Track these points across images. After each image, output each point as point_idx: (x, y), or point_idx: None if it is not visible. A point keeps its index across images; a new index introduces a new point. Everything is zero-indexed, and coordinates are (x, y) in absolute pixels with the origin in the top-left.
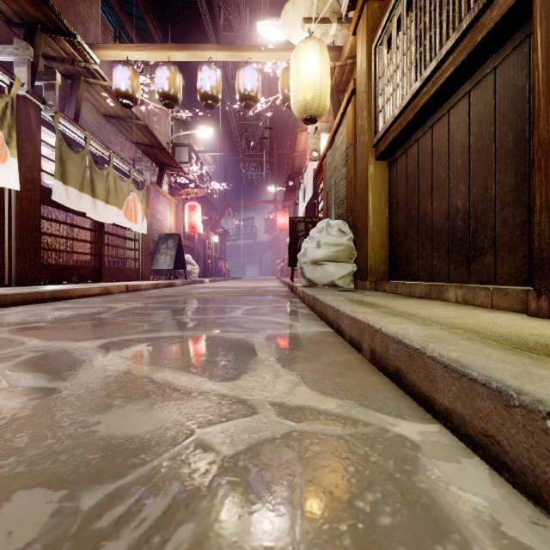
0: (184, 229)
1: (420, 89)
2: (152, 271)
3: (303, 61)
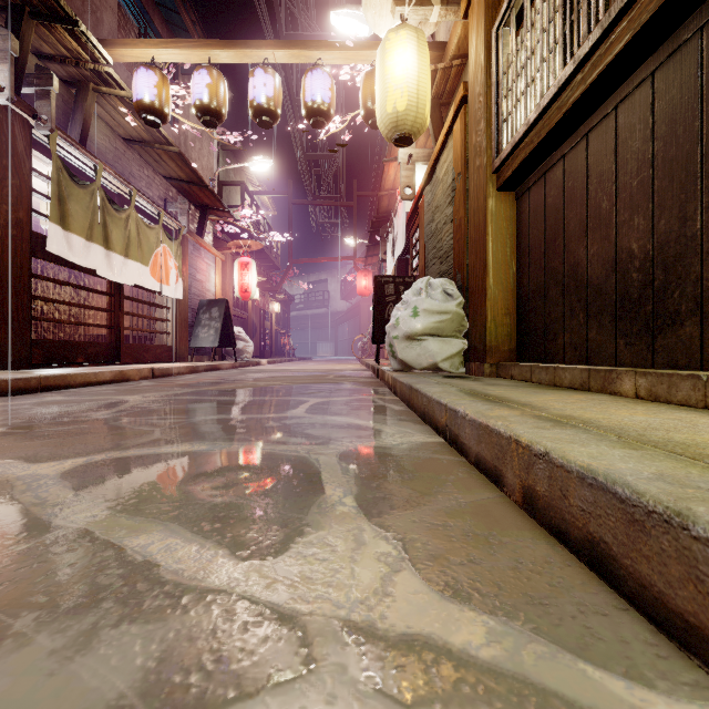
0: (234, 294)
1: (572, 77)
2: (190, 350)
3: (394, 57)
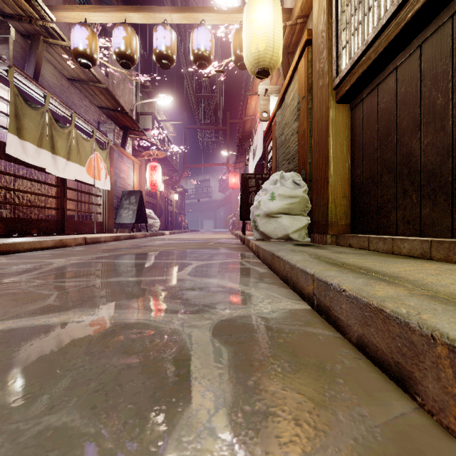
0: (147, 188)
1: None
2: (116, 225)
3: (256, 11)
